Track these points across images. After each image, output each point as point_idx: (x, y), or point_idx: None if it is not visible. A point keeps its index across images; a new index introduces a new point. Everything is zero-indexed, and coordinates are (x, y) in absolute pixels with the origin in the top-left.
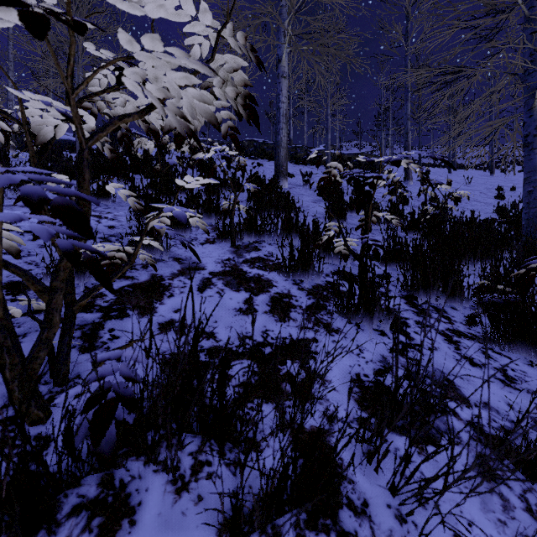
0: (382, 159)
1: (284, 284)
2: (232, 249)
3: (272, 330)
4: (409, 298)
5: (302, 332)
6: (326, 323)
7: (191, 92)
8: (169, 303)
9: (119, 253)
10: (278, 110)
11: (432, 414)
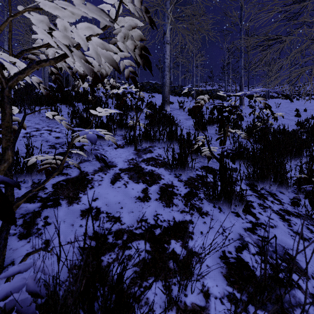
0: (237, 93)
1: (169, 177)
2: (134, 152)
3: (161, 214)
4: (251, 185)
5: (182, 215)
6: (198, 207)
7: (95, 41)
8: (90, 193)
9: (54, 160)
10: (164, 63)
11: (282, 288)
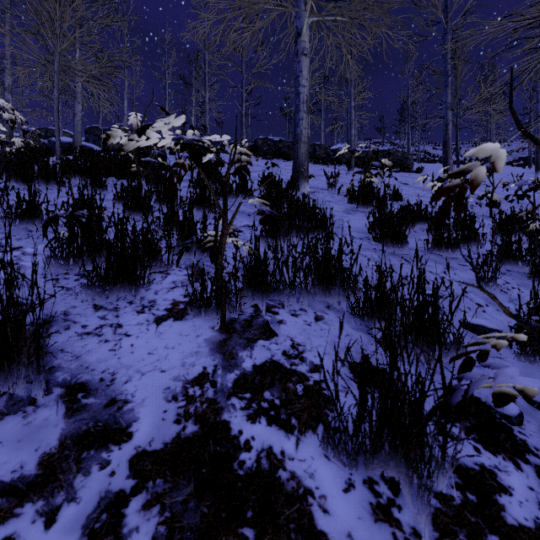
0: None
1: (348, 514)
2: (215, 336)
3: None
4: None
5: None
6: None
7: None
8: None
9: None
10: (298, 96)
11: None
